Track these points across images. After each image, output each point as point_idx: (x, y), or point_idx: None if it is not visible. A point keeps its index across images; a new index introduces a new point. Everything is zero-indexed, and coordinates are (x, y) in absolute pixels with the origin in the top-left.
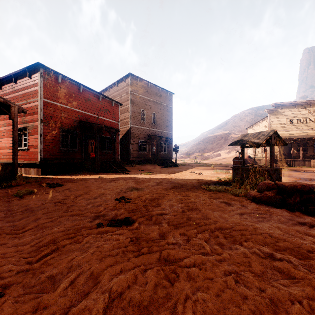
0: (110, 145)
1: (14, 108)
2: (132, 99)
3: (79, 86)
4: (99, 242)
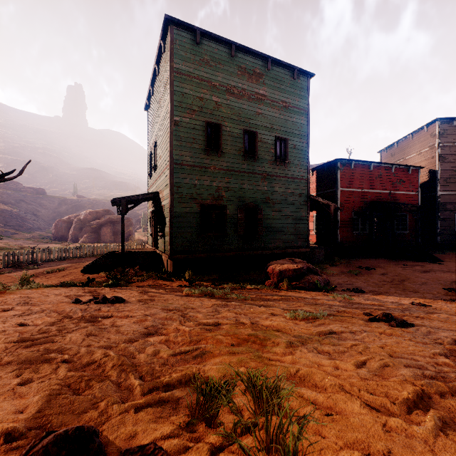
0: (404, 225)
1: (331, 206)
2: (440, 154)
3: (369, 165)
4: (452, 305)
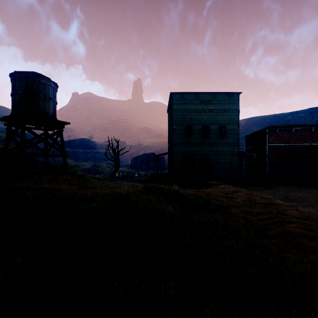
0: None
1: (254, 156)
2: None
3: (292, 129)
4: None
